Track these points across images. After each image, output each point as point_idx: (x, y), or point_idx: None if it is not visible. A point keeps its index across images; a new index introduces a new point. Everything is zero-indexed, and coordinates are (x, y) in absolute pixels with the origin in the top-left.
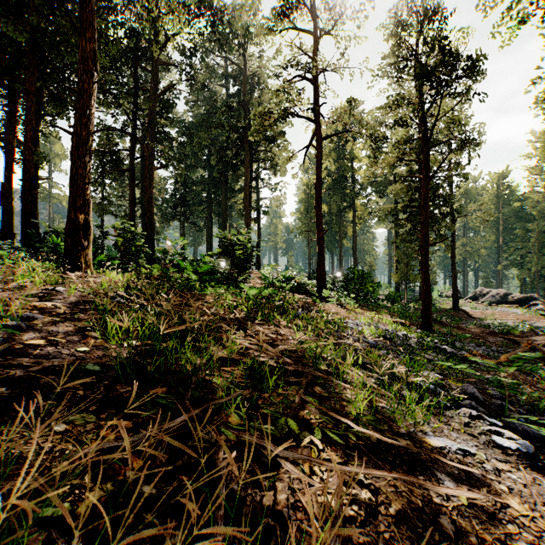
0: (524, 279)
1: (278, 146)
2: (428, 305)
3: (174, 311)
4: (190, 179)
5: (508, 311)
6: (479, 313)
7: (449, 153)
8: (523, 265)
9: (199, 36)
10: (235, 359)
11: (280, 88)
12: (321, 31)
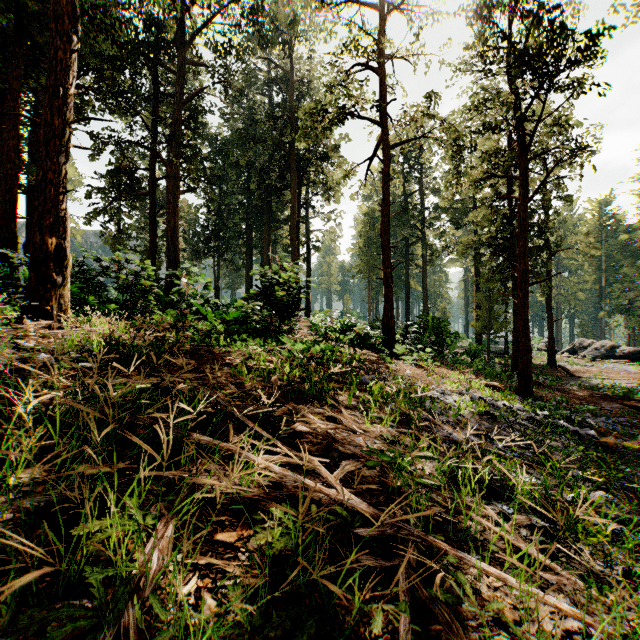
0: (632, 328)
1: (332, 165)
2: (528, 362)
3: (149, 392)
4: (226, 207)
5: (618, 368)
6: (581, 371)
7: (557, 164)
8: (631, 311)
9: (235, 27)
10: (253, 500)
11: (336, 80)
12: (388, 9)
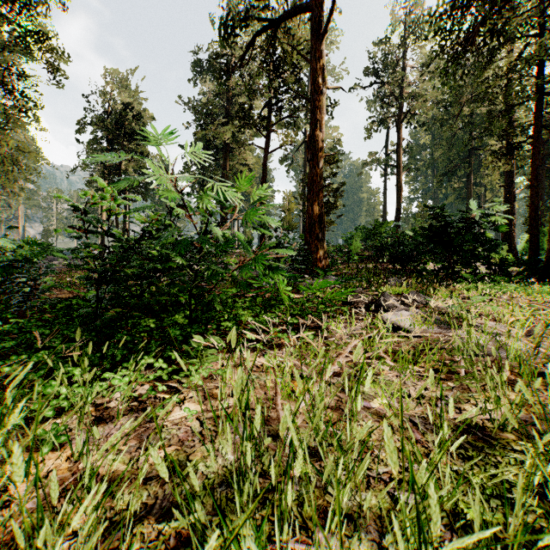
0: None
1: None
2: None
3: None
4: None
5: None
6: None
7: None
8: None
9: None
10: None
11: None
12: None
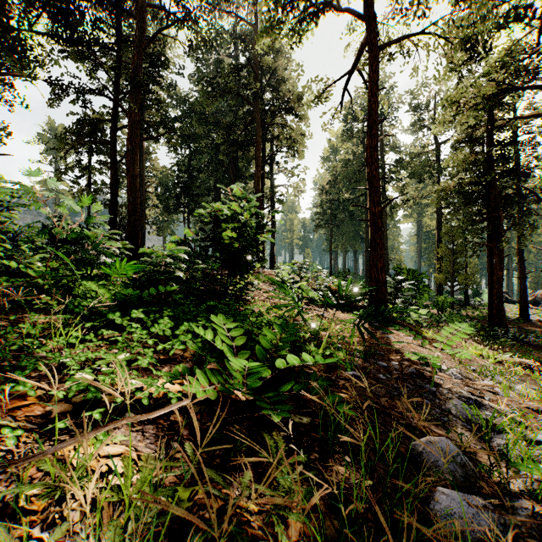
0: None
1: (296, 116)
2: None
3: None
4: (195, 165)
5: None
6: None
7: None
8: None
9: None
10: None
11: None
12: None
